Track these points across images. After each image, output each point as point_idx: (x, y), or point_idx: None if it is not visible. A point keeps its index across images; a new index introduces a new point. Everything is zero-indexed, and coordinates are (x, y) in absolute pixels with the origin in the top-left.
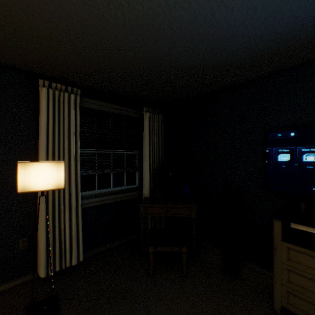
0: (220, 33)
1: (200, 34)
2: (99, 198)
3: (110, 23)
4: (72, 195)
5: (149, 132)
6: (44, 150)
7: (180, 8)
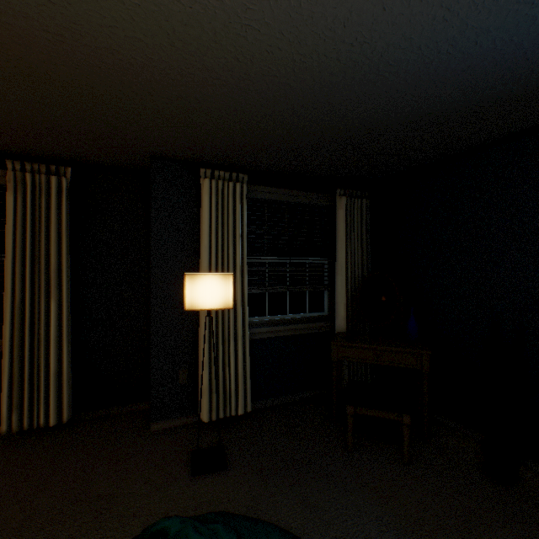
0: (468, 64)
1: (430, 74)
2: (270, 328)
3: (293, 89)
4: (237, 319)
5: (345, 228)
6: (206, 260)
7: (396, 50)
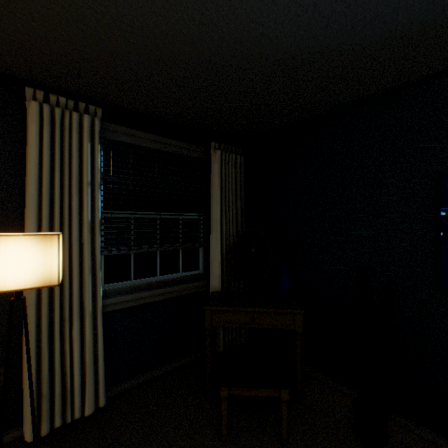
0: None
1: None
2: (135, 294)
3: None
4: (85, 291)
5: (220, 183)
6: (32, 213)
7: None
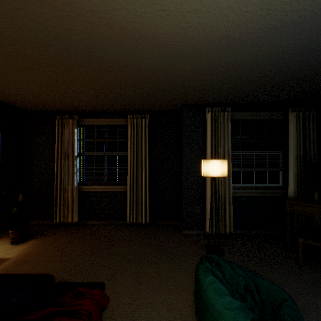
0: None
1: None
2: (243, 190)
3: (265, 64)
4: (225, 184)
5: (295, 132)
6: (209, 153)
7: None
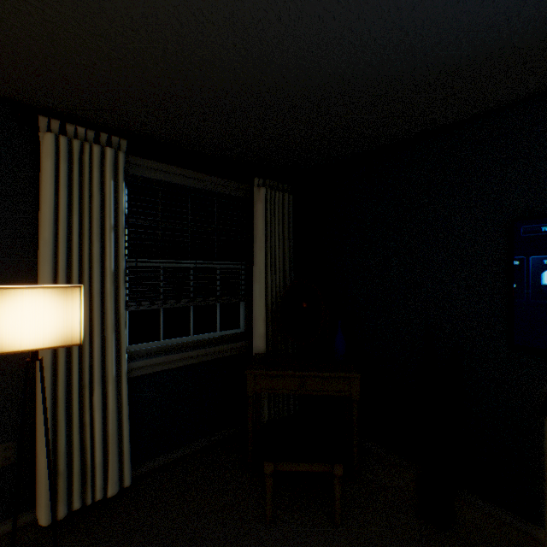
0: None
1: None
2: (165, 357)
3: None
4: (107, 352)
5: (265, 226)
6: (47, 262)
7: None
